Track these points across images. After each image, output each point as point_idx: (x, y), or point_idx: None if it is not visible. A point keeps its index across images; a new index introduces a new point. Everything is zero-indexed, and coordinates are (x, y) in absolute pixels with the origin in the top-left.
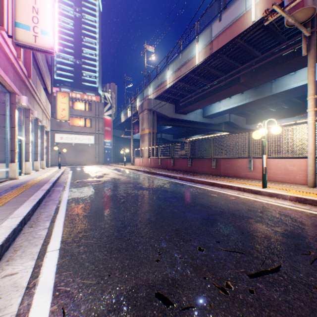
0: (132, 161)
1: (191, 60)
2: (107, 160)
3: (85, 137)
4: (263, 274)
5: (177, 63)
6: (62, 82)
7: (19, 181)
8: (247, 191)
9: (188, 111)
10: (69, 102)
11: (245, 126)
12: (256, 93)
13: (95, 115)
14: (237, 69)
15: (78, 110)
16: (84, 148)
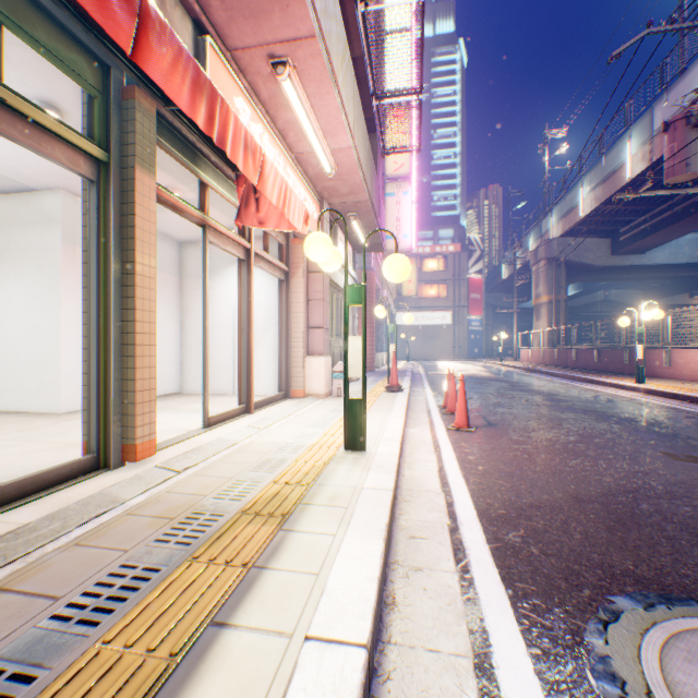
0: (514, 353)
1: (619, 169)
2: (472, 352)
3: (436, 314)
4: (512, 398)
5: (596, 173)
6: None
7: (383, 369)
8: (615, 386)
9: (643, 247)
10: (416, 271)
11: None
12: None
13: (452, 276)
14: None
15: (426, 273)
16: (435, 333)
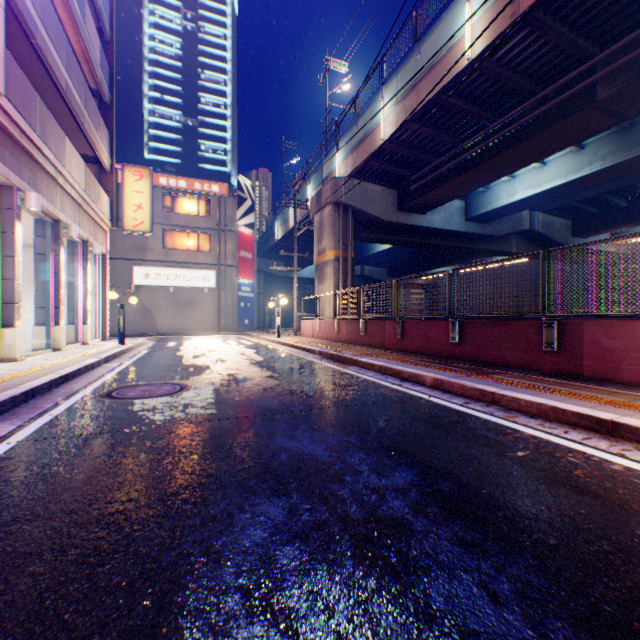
0: (296, 325)
1: (449, 52)
2: (243, 323)
3: (196, 273)
4: None
5: (408, 72)
6: (160, 166)
7: None
8: None
9: (431, 203)
10: (151, 190)
11: (571, 240)
12: (627, 142)
13: (217, 224)
14: (588, 61)
15: (182, 215)
16: (195, 298)
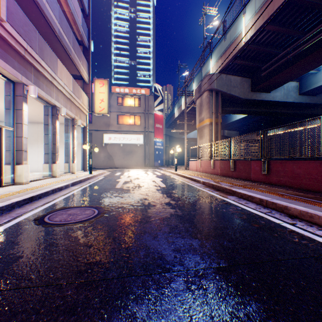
0: (186, 164)
1: None
2: (157, 162)
3: (133, 136)
4: None
5: None
6: (119, 86)
7: None
8: None
9: (275, 84)
10: (108, 91)
11: None
12: None
13: (144, 110)
14: None
15: (126, 107)
16: (133, 149)
